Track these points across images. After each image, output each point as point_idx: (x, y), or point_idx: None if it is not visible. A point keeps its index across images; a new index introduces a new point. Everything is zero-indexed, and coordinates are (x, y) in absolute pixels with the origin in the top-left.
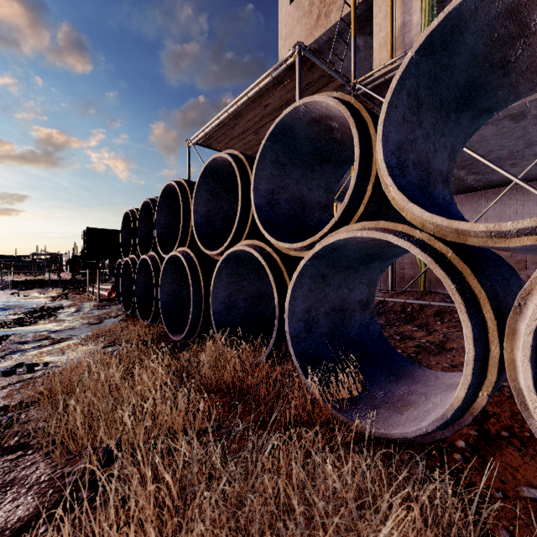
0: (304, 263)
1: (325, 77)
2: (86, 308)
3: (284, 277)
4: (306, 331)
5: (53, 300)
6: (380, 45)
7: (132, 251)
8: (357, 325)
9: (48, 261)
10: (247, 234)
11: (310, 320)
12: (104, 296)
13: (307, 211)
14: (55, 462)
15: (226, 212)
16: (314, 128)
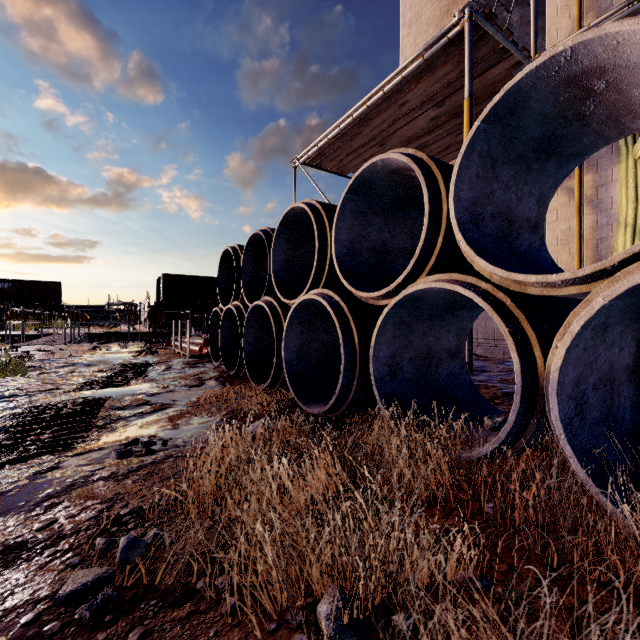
0: (602, 304)
1: (495, 54)
2: (176, 365)
3: (522, 328)
4: (577, 415)
5: (138, 356)
6: (557, 10)
7: (235, 297)
8: (627, 406)
9: (121, 311)
10: (431, 266)
11: (579, 397)
12: (194, 352)
13: (515, 231)
14: (252, 636)
15: (373, 241)
16: (558, 96)
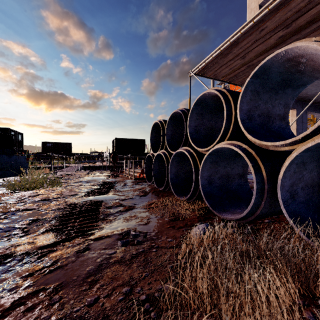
0: None
1: None
2: (128, 183)
3: None
4: None
5: (109, 178)
6: None
7: (161, 147)
8: None
9: (96, 156)
10: None
11: None
12: (135, 176)
13: None
14: None
15: (261, 110)
16: None
